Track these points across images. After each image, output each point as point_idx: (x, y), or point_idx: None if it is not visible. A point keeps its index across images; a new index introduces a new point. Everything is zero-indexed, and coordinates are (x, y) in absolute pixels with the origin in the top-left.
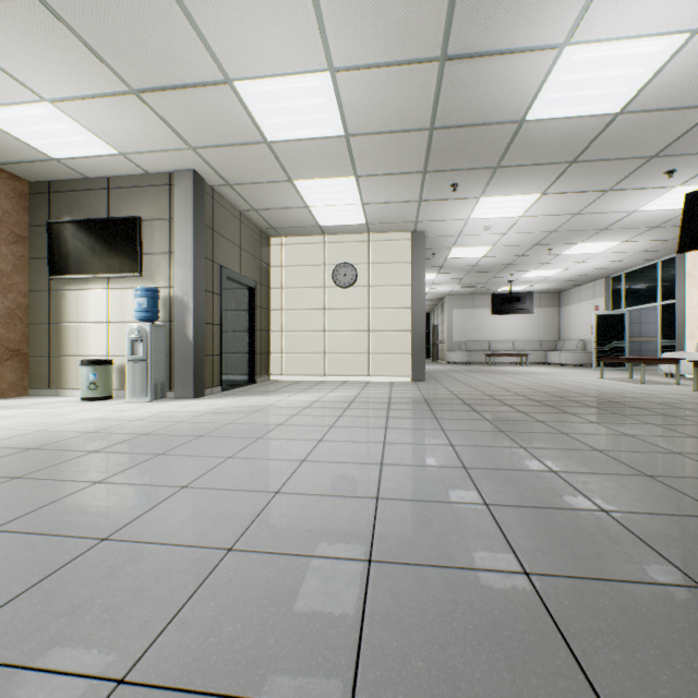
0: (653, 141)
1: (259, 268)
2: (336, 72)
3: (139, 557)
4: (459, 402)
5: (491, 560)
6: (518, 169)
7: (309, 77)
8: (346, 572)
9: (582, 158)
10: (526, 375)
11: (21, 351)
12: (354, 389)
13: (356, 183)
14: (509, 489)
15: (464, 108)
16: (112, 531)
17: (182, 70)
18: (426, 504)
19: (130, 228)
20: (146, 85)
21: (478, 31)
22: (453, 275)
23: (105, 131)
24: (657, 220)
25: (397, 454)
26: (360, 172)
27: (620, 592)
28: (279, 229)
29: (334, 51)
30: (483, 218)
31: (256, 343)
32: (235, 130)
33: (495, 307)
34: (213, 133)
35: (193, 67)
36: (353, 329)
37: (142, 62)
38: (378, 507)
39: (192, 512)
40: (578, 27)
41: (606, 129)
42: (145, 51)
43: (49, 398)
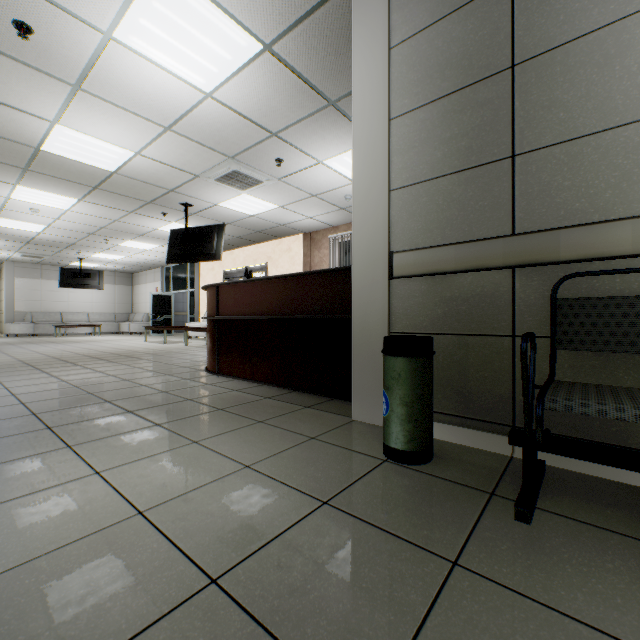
0: (145, 194)
1: None
2: None
3: None
4: None
5: None
6: (50, 177)
7: None
8: None
9: (103, 188)
10: (86, 343)
11: None
12: None
13: None
14: None
15: None
16: None
17: None
18: None
19: None
20: None
21: None
22: (8, 242)
23: None
24: None
25: None
26: None
27: None
28: None
29: None
30: (28, 202)
31: None
32: None
33: (65, 280)
34: None
35: None
36: None
37: None
38: None
39: None
40: (62, 119)
41: (111, 178)
42: None
43: None
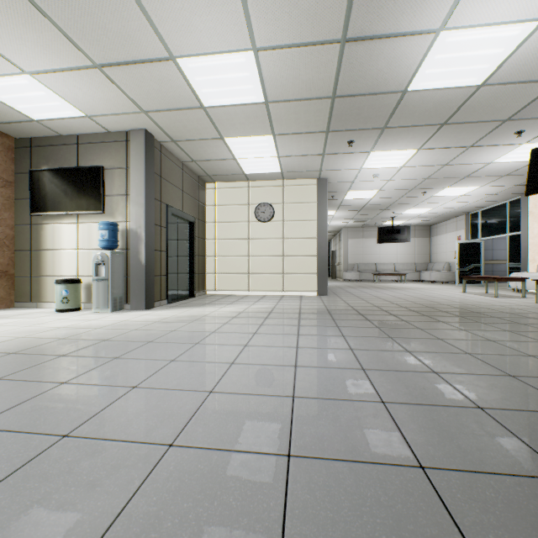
0: (507, 107)
1: (197, 207)
2: (258, 51)
3: (93, 453)
4: (355, 313)
5: (391, 454)
6: (401, 129)
7: (236, 55)
8: (269, 466)
9: (451, 121)
10: (405, 290)
11: (8, 272)
12: (272, 302)
13: (273, 140)
14: (401, 388)
15: (359, 81)
16: (72, 428)
17: (135, 48)
18: (334, 402)
19: (95, 175)
20: (107, 61)
21: (371, 18)
22: (348, 212)
23: (74, 98)
24: (507, 170)
25: (308, 357)
26: (277, 132)
27: (503, 485)
28: (213, 176)
29: (256, 34)
30: (372, 168)
31: (195, 265)
32: (177, 97)
33: (381, 237)
34: (160, 100)
35: (144, 46)
36: (271, 255)
37: (103, 42)
38: (295, 405)
39: (140, 410)
40: (451, 16)
41: (471, 98)
42: (105, 33)
43: (31, 309)
